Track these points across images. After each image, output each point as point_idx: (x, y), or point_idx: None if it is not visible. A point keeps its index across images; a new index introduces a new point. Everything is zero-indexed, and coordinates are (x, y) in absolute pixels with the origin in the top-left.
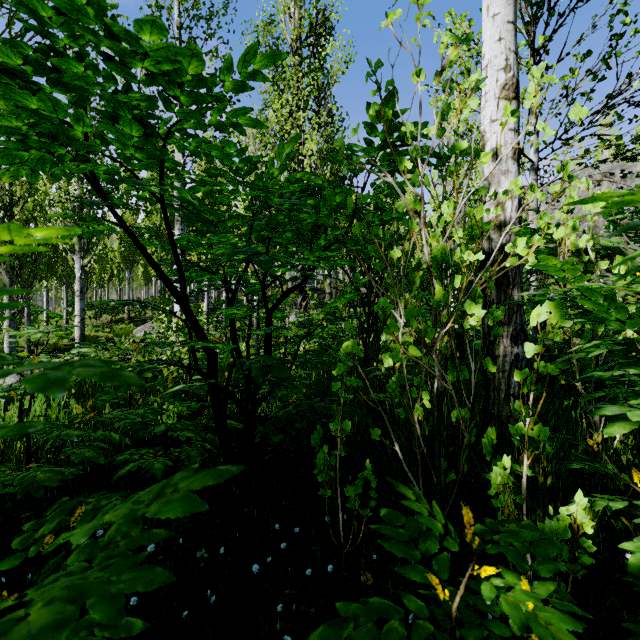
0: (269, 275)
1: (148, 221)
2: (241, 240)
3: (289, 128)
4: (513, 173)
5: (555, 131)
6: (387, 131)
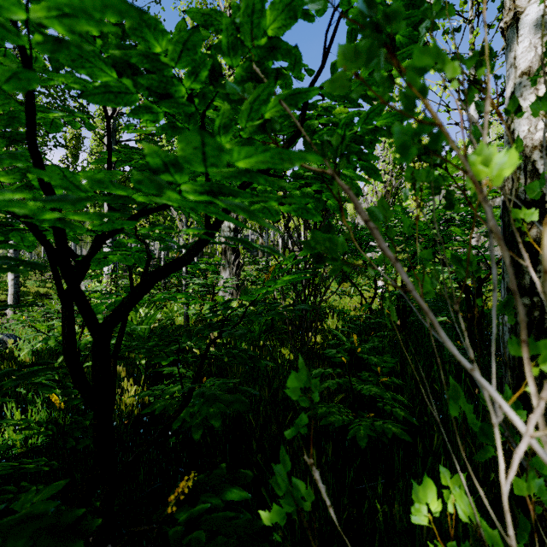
0: None
1: None
2: None
3: None
4: None
5: None
6: None
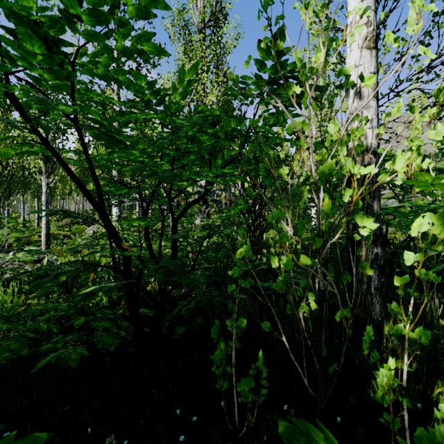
0: (176, 189)
1: (96, 152)
2: (147, 158)
3: (196, 85)
4: (373, 108)
5: (435, 56)
6: (274, 68)
